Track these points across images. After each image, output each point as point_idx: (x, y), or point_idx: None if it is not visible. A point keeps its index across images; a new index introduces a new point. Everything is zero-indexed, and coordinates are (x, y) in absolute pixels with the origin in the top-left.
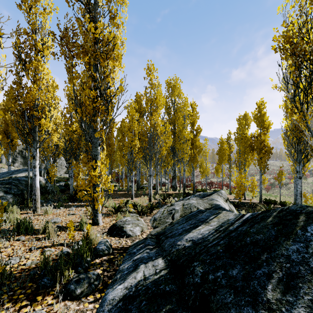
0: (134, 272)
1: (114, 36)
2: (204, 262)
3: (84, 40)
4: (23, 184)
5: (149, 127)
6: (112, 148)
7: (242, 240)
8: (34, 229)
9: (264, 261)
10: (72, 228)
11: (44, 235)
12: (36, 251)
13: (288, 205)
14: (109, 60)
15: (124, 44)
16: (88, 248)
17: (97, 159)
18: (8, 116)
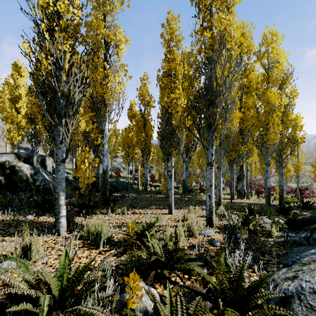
0: None
1: None
2: None
3: None
4: None
5: (209, 41)
6: (148, 134)
7: None
8: None
9: None
10: None
11: None
12: None
13: None
14: None
15: None
16: None
17: None
18: (31, 97)
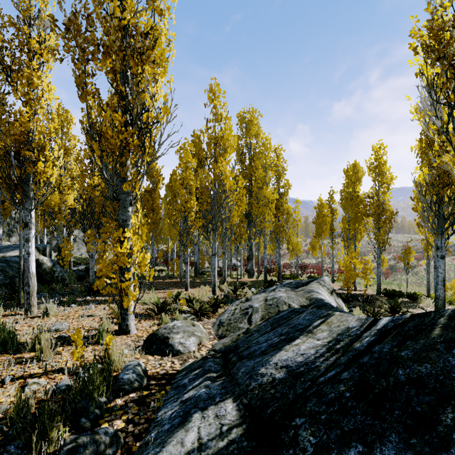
0: (182, 428)
1: (154, 25)
2: (316, 420)
3: (104, 30)
4: (14, 268)
5: (213, 181)
6: (157, 214)
7: (388, 374)
8: (20, 342)
9: (452, 429)
10: (80, 342)
11: (34, 353)
12: (12, 385)
13: (420, 299)
14: (146, 64)
15: (172, 43)
16: (104, 378)
17: (127, 226)
18: None
